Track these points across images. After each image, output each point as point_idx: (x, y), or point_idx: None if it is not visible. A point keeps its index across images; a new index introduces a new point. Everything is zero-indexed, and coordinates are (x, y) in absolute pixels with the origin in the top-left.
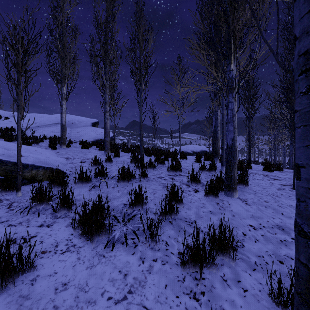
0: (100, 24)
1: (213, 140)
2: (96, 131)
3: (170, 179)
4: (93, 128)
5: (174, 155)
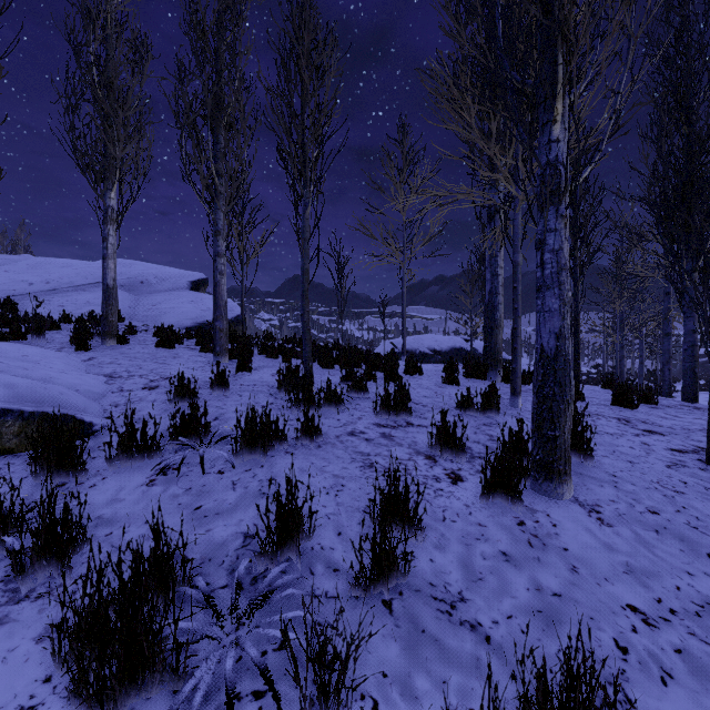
0: (203, 32)
1: (487, 327)
2: (200, 303)
3: (382, 440)
4: (193, 294)
5: (390, 366)
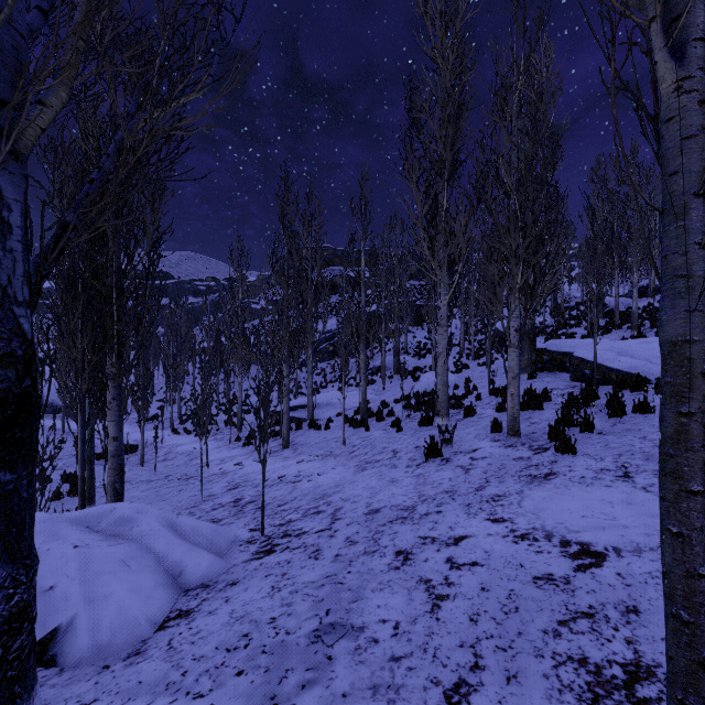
0: None
1: None
2: None
3: None
4: None
5: None
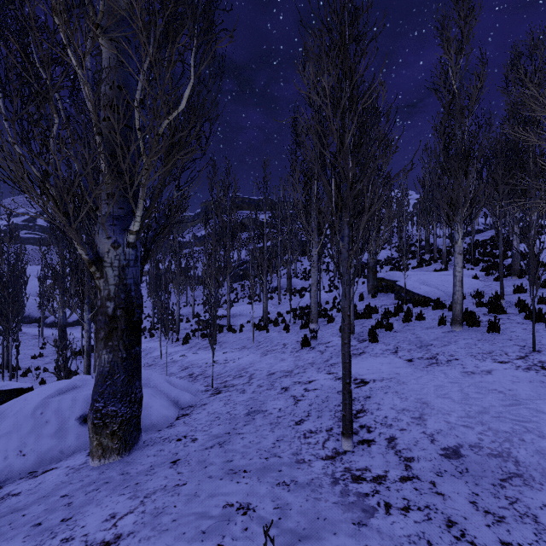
0: None
1: None
2: None
3: None
4: None
5: None
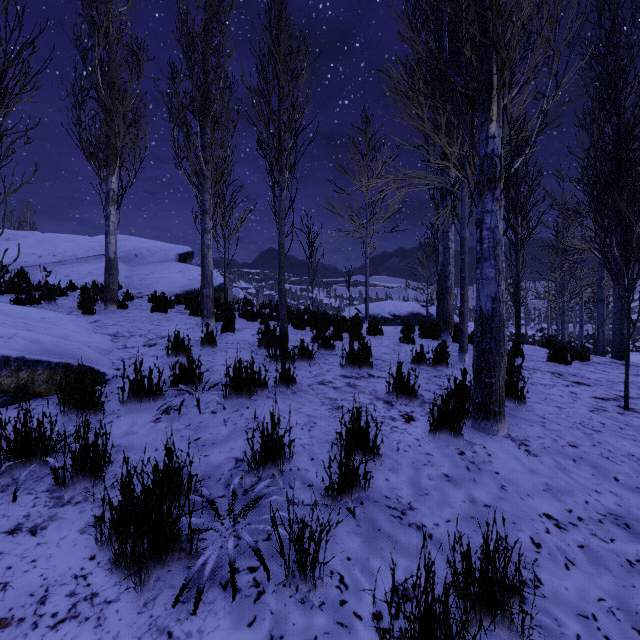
0: (192, 38)
1: (440, 293)
2: (187, 273)
3: (347, 388)
4: (180, 265)
5: (354, 327)
